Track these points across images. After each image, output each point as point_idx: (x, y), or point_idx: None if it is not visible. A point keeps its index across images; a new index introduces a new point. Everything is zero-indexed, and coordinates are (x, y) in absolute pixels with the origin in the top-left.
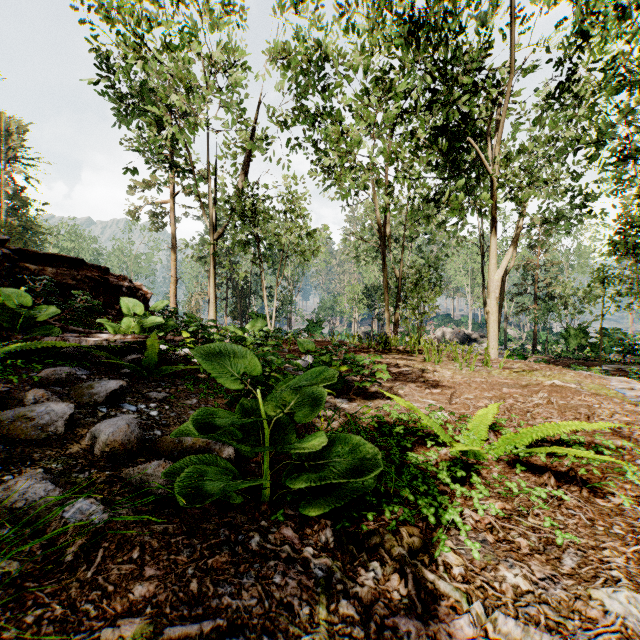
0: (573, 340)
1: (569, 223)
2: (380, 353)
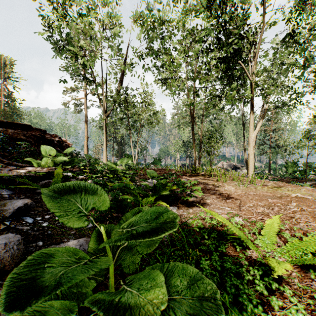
0: (290, 168)
1: (289, 108)
2: (192, 176)
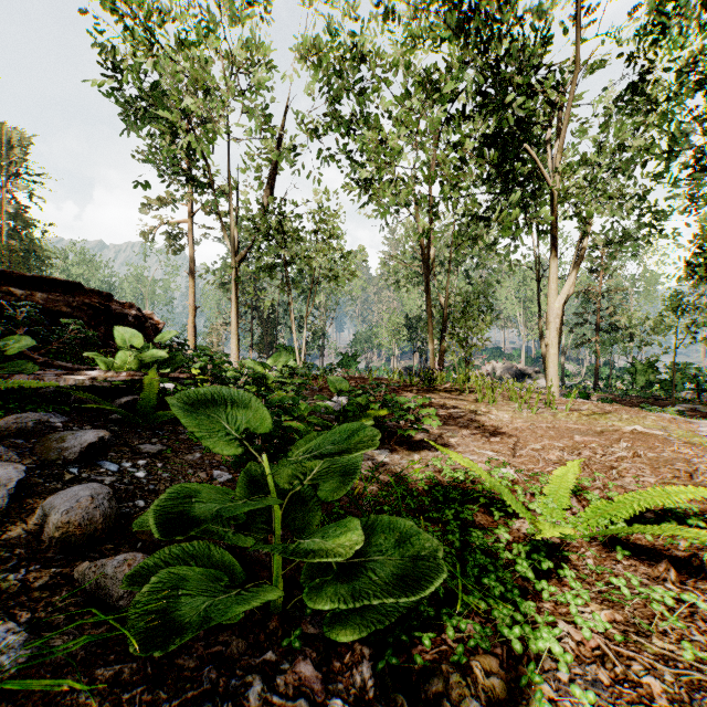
0: (640, 376)
1: (637, 244)
2: (424, 392)
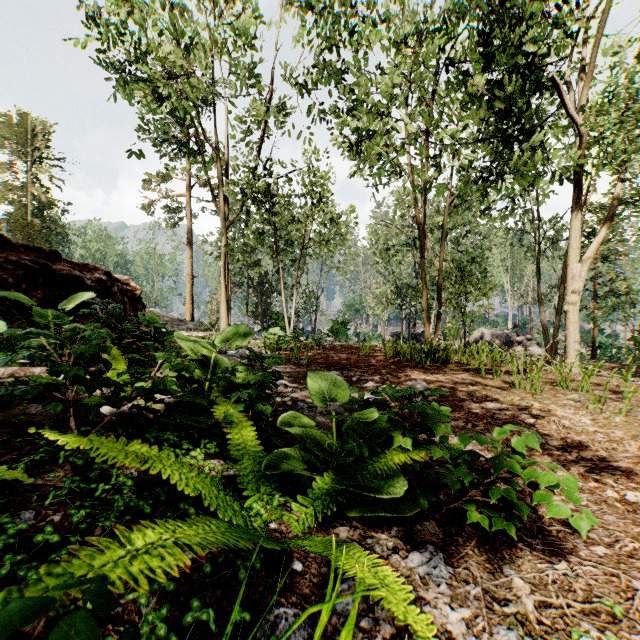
0: None
1: None
2: (432, 368)
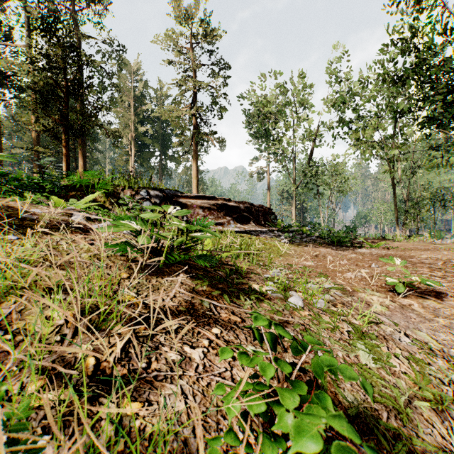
0: None
1: None
2: (379, 240)
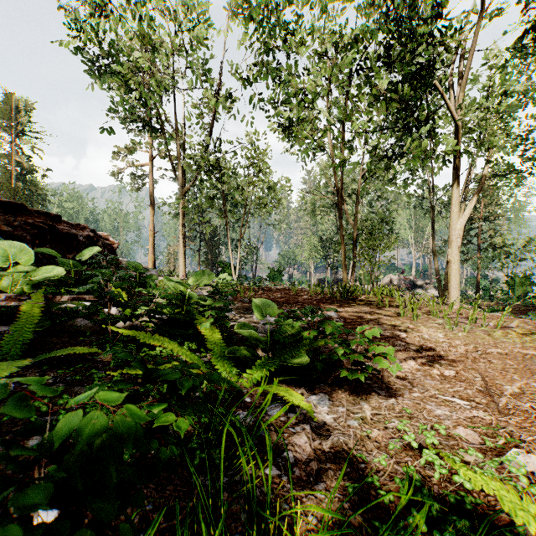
0: (518, 287)
1: (518, 176)
2: (344, 304)
